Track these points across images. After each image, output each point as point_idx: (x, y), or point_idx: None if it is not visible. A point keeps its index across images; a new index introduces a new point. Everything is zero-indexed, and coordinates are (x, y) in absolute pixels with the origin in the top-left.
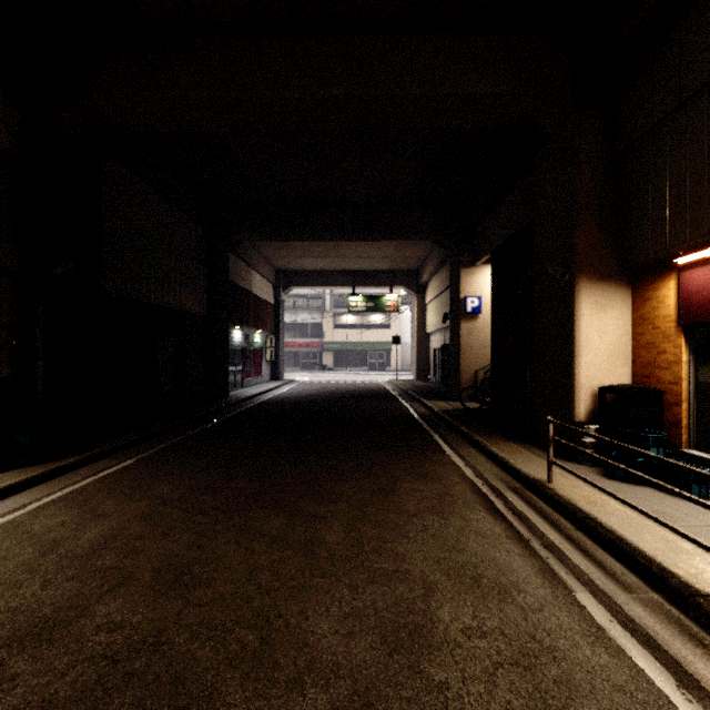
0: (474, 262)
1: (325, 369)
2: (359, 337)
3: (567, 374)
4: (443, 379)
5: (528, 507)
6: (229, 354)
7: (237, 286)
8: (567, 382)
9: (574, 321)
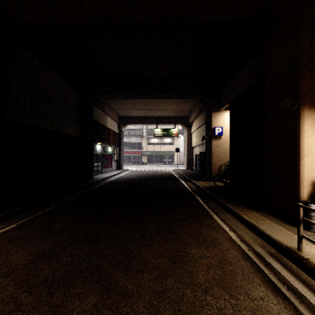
0: (219, 109)
1: (143, 164)
2: (159, 149)
3: (293, 169)
4: (200, 169)
5: (296, 279)
6: (94, 157)
7: (98, 123)
8: (293, 174)
9: (299, 135)
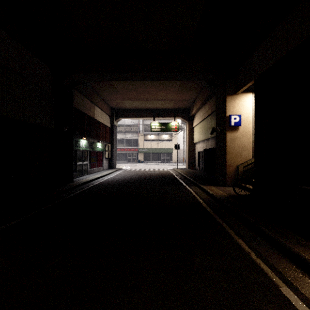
0: (236, 91)
1: (140, 162)
2: (157, 146)
3: None
4: (205, 169)
5: None
6: (77, 154)
7: (83, 113)
8: None
9: None
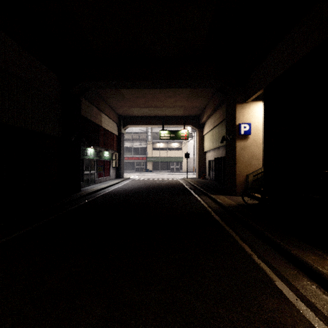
0: (246, 99)
1: (148, 171)
2: (166, 155)
3: None
4: (216, 178)
5: None
6: (84, 163)
7: (90, 121)
8: None
9: None
